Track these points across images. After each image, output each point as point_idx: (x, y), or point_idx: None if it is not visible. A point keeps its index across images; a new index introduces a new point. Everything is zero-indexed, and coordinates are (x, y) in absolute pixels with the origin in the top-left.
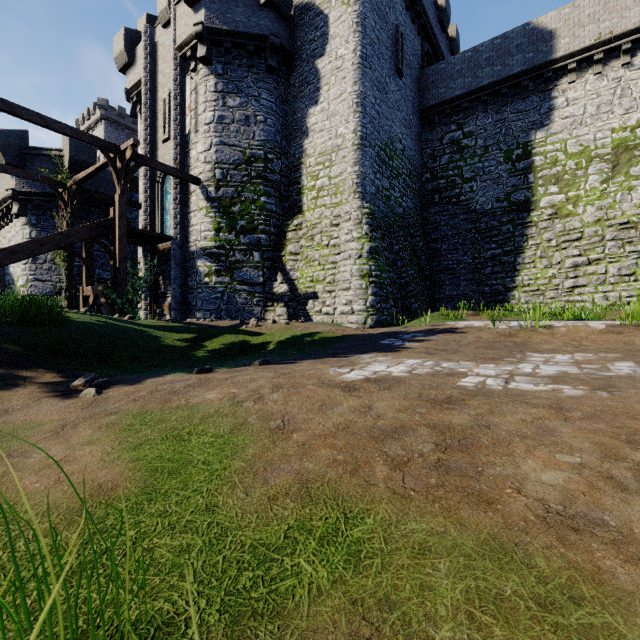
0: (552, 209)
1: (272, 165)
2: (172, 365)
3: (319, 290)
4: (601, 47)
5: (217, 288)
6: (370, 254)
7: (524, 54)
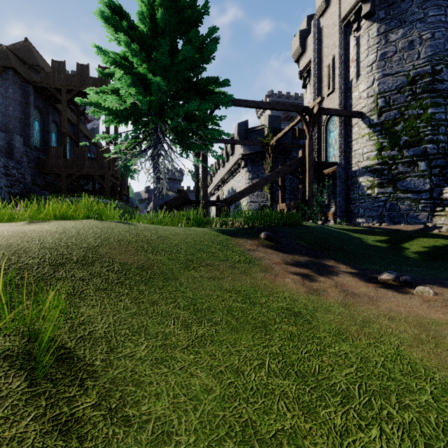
0: None
1: (440, 75)
2: (405, 264)
3: None
4: None
5: (379, 198)
6: None
7: None
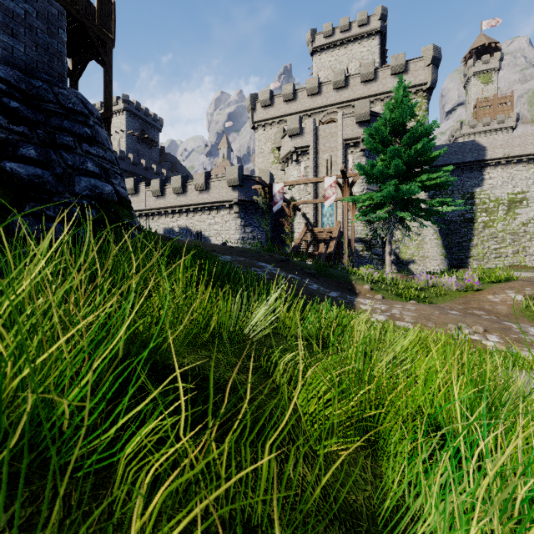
0: (483, 223)
1: None
2: None
3: (416, 259)
4: (504, 159)
5: (366, 257)
6: (442, 245)
7: (472, 154)
